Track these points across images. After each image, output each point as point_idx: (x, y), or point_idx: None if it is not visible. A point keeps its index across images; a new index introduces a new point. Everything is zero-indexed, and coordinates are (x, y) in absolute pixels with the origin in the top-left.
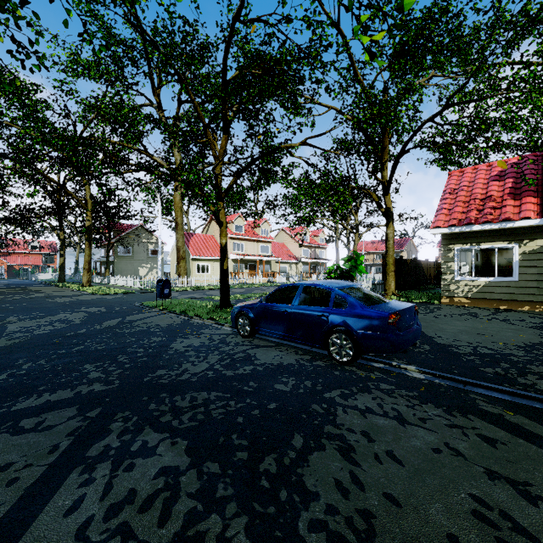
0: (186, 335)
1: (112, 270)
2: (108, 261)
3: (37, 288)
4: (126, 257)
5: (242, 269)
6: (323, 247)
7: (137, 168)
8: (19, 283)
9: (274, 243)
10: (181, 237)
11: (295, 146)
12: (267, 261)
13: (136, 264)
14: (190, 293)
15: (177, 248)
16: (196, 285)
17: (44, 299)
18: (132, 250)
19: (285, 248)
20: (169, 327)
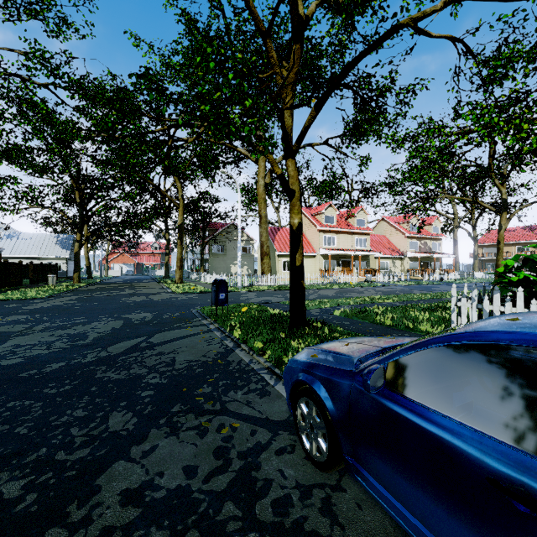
0: (184, 413)
1: (207, 267)
2: (202, 259)
3: (139, 284)
4: (220, 255)
5: (333, 266)
6: (438, 238)
7: (223, 163)
8: (136, 279)
9: (372, 236)
10: (264, 232)
11: (434, 10)
12: (364, 257)
13: (228, 261)
14: (268, 294)
15: (261, 243)
16: (280, 284)
17: (123, 297)
18: (225, 248)
19: (386, 240)
20: (183, 370)
